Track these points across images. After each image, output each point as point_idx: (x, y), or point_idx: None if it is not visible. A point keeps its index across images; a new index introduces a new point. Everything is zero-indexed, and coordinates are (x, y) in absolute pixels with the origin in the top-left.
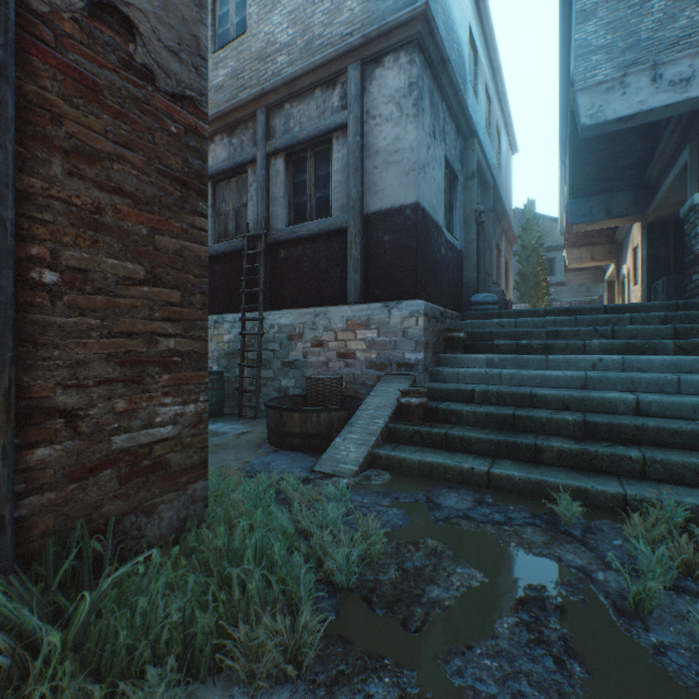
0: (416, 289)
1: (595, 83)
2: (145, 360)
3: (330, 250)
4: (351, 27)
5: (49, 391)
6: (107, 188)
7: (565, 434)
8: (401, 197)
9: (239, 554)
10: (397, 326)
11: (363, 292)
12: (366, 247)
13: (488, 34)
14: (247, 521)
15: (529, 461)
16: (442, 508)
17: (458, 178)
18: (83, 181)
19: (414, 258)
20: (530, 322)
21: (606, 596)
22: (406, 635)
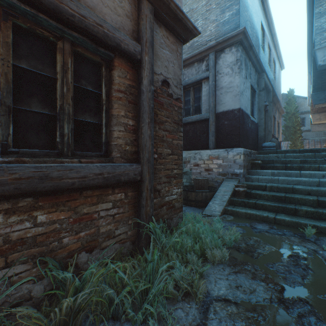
0: (239, 143)
1: (325, 45)
2: (171, 176)
3: (201, 127)
4: (210, 37)
5: (156, 185)
6: (164, 130)
7: (308, 204)
8: (232, 106)
9: (198, 233)
10: (231, 158)
11: (215, 144)
12: (217, 126)
13: (269, 20)
14: (198, 224)
15: (292, 214)
16: (257, 228)
17: (255, 91)
18: (160, 130)
19: (238, 130)
20: (291, 156)
21: (322, 257)
22: (253, 258)
